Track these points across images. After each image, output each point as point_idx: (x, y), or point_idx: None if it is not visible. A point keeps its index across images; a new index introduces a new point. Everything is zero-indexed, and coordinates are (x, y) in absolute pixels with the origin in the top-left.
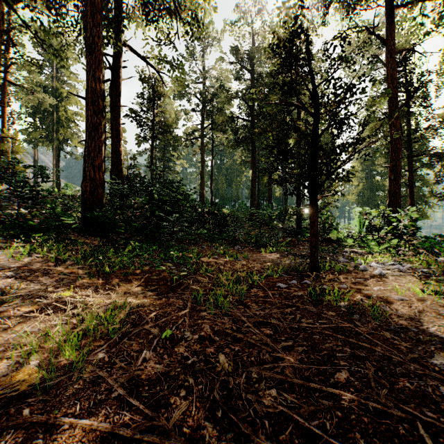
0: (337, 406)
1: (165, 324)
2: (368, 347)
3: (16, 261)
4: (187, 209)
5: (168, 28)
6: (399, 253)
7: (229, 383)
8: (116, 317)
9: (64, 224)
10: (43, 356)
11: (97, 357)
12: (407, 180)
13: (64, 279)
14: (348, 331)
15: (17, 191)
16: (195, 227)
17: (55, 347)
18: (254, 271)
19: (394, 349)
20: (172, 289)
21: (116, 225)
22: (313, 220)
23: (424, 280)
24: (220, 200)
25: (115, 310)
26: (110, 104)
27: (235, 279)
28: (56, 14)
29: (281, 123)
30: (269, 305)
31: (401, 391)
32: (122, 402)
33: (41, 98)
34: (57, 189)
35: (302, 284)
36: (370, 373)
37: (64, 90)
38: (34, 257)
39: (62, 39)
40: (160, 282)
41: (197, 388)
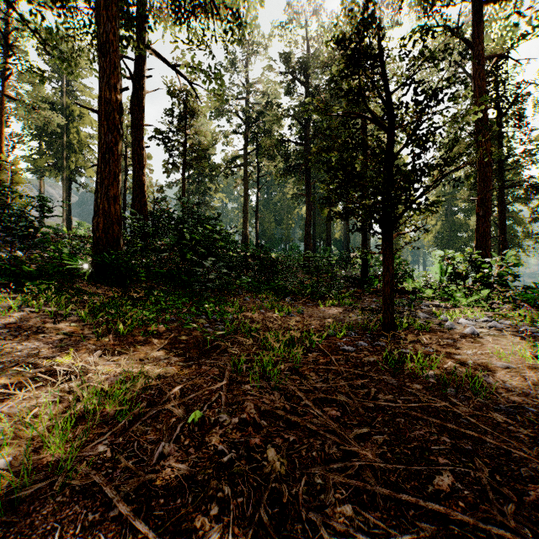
0: (444, 532)
1: (194, 401)
2: (473, 435)
3: (2, 316)
4: (226, 252)
5: (202, 28)
6: (493, 307)
7: (282, 494)
8: (126, 393)
9: (71, 270)
10: (19, 451)
11: (95, 451)
12: (496, 217)
13: (64, 341)
14: (443, 412)
15: (9, 228)
16: (236, 275)
17: (39, 436)
18: (312, 330)
19: (510, 438)
20: (205, 353)
21: (134, 271)
22: (388, 264)
23: (533, 341)
24: (268, 242)
25: (128, 382)
26: (131, 122)
27: (287, 339)
28: (61, 7)
29: (346, 140)
30: (333, 375)
31: (533, 506)
32: (124, 524)
33: (47, 116)
34: (68, 228)
35: (374, 347)
36: (484, 477)
37: (77, 108)
38: (27, 312)
39: (71, 42)
40: (190, 343)
41: (235, 501)
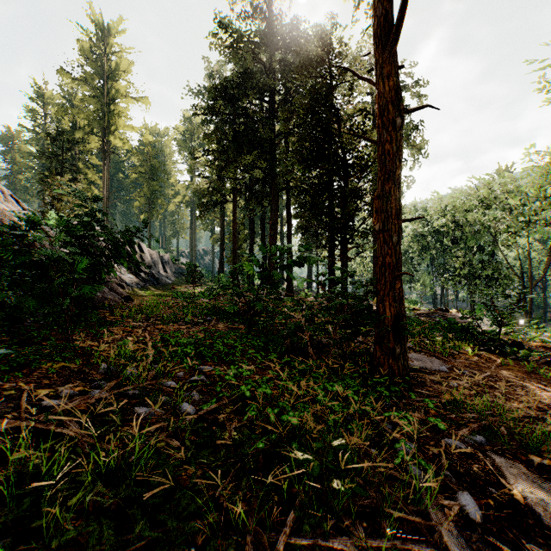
0: None
1: None
2: None
3: None
4: None
5: None
6: None
7: None
8: None
9: None
10: None
11: None
12: None
13: None
14: None
15: None
16: None
17: None
18: None
19: None
20: None
21: None
22: None
23: None
24: None
25: None
26: None
27: None
28: None
29: None
30: None
31: None
32: None
33: None
34: None
35: None
36: None
37: None
38: None
39: None
40: None
41: None
